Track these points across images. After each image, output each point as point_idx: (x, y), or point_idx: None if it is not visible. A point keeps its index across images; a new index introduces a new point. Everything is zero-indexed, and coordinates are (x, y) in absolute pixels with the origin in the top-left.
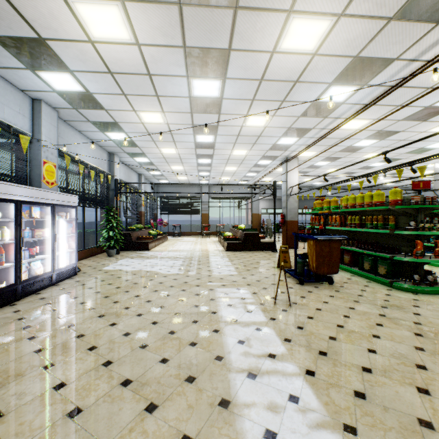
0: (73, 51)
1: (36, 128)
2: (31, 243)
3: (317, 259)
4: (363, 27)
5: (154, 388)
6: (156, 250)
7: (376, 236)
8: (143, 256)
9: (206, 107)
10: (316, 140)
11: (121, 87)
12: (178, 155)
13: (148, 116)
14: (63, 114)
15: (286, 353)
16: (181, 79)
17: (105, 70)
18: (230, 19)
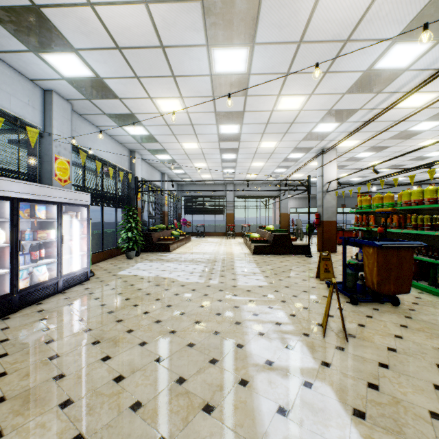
0: (72, 20)
1: (47, 121)
2: (34, 246)
3: (380, 273)
4: None
5: None
6: (177, 251)
7: None
8: (163, 259)
9: (230, 87)
10: (362, 125)
11: (132, 67)
12: (201, 150)
13: (165, 104)
14: (78, 107)
15: None
16: (200, 51)
17: (112, 45)
18: None
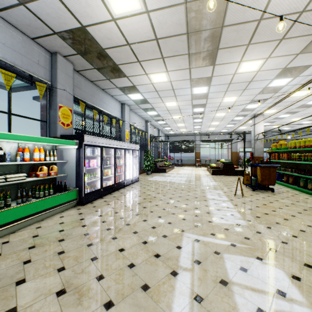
0: (144, 87)
1: (123, 116)
2: (126, 165)
3: (261, 177)
4: (283, 59)
5: (185, 208)
6: (169, 173)
7: (311, 166)
8: (164, 175)
9: (200, 97)
10: (273, 105)
11: (159, 95)
12: (182, 118)
13: (169, 103)
14: (131, 107)
15: (233, 207)
16: (187, 89)
17: (154, 90)
18: (211, 68)
